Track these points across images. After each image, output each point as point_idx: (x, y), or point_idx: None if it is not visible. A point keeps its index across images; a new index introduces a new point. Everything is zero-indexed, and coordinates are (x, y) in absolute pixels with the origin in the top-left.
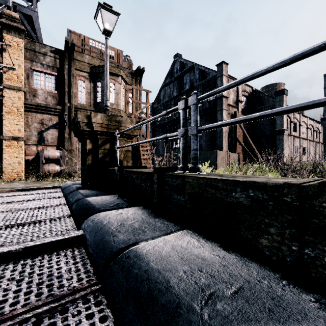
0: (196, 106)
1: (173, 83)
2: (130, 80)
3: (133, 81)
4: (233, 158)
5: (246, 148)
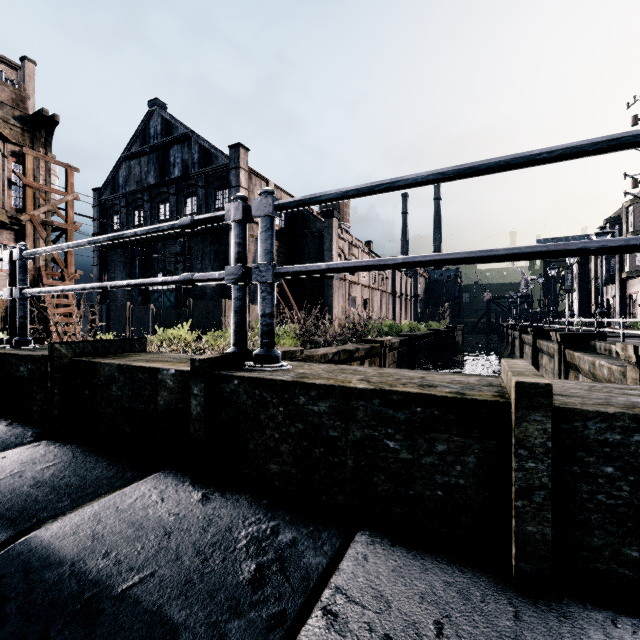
0: (23, 263)
1: (149, 158)
2: (18, 135)
3: (26, 137)
4: (256, 314)
5: (279, 297)
